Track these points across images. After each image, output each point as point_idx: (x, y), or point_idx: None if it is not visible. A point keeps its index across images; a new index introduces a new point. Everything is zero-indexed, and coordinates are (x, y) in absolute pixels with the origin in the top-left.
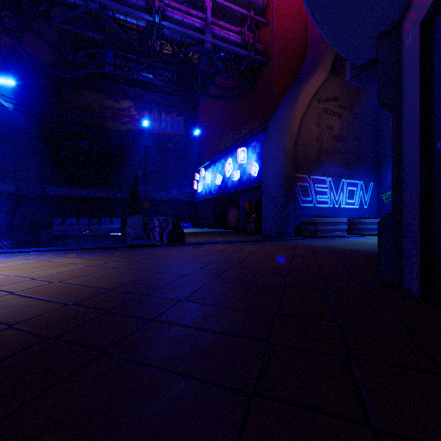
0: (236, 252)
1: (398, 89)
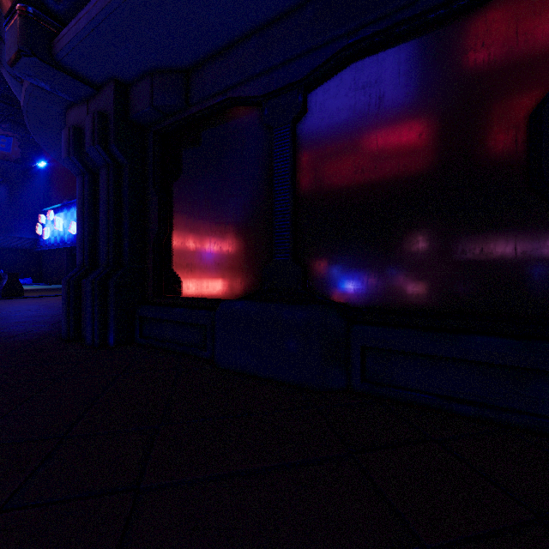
0: None
1: None
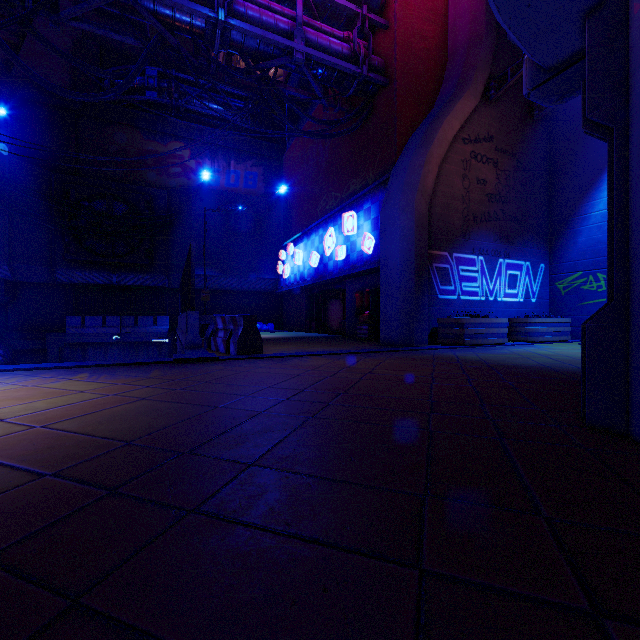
0: (343, 370)
1: (623, 98)
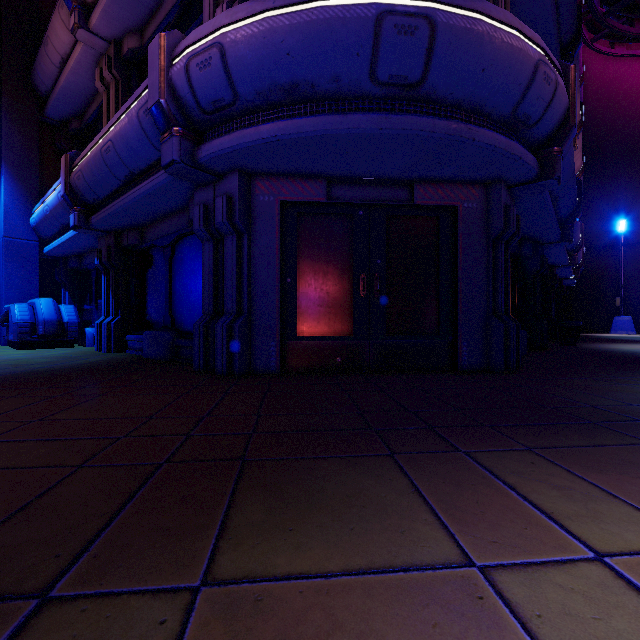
0: None
1: (250, 224)
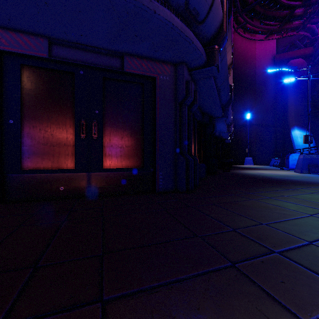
0: None
1: None
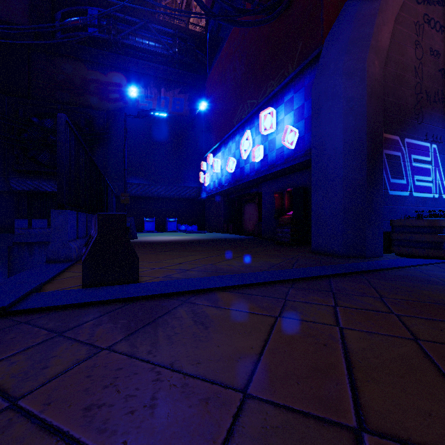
0: None
1: None
